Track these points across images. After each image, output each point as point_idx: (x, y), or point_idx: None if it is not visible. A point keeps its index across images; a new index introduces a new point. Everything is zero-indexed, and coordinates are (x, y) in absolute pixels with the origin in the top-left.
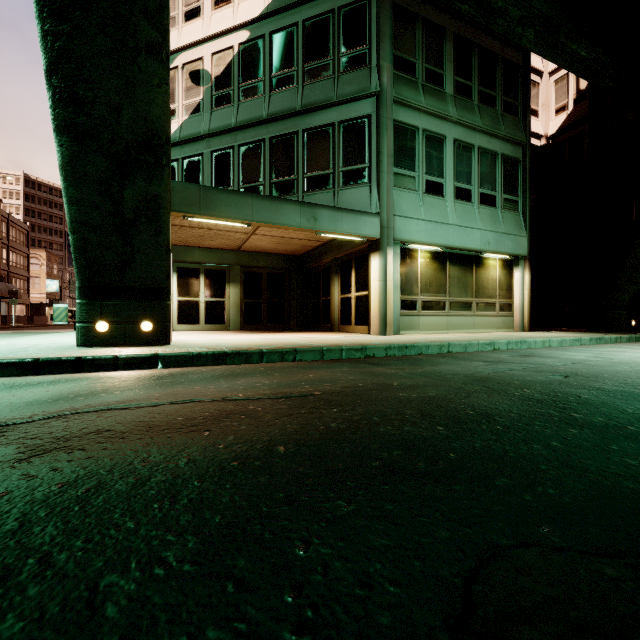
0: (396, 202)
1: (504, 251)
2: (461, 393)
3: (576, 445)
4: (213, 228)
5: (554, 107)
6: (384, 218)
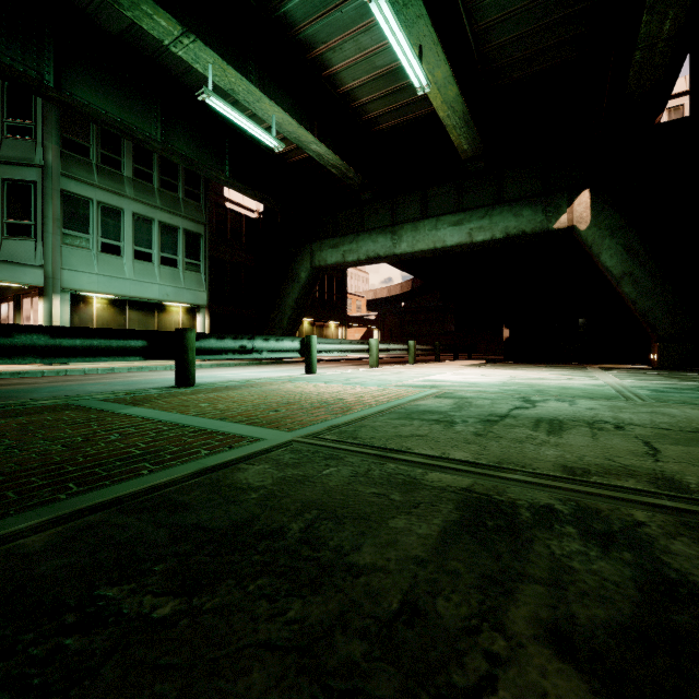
0: (65, 258)
1: (184, 301)
2: None
3: None
4: None
5: None
6: (49, 270)
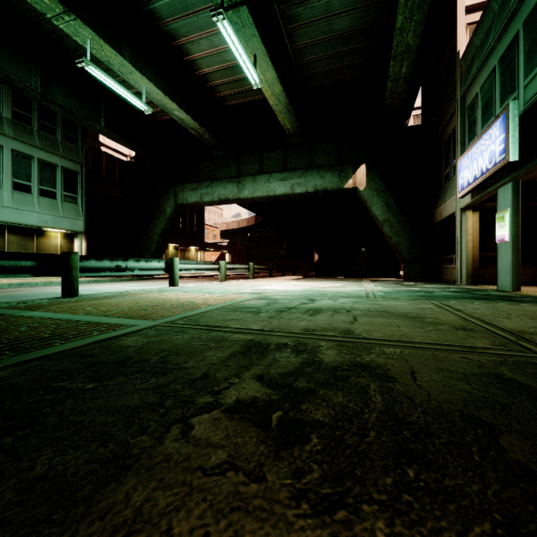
0: None
1: (62, 228)
2: None
3: None
4: None
5: None
6: None
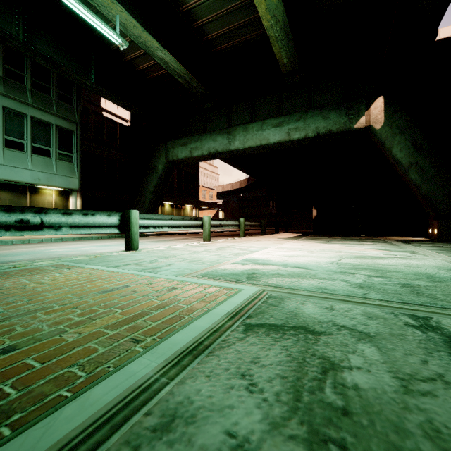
0: None
1: (56, 185)
2: None
3: None
4: None
5: None
6: None
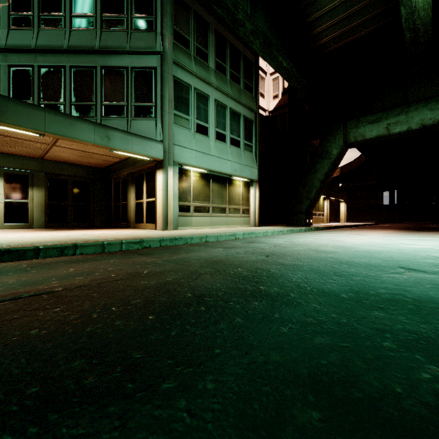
0: (175, 135)
1: (245, 176)
2: (193, 276)
3: (252, 318)
4: (8, 135)
5: (272, 94)
6: (166, 145)
